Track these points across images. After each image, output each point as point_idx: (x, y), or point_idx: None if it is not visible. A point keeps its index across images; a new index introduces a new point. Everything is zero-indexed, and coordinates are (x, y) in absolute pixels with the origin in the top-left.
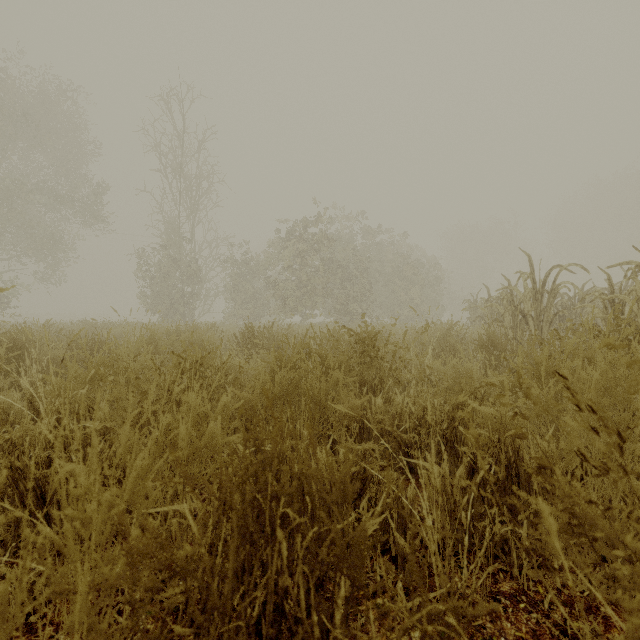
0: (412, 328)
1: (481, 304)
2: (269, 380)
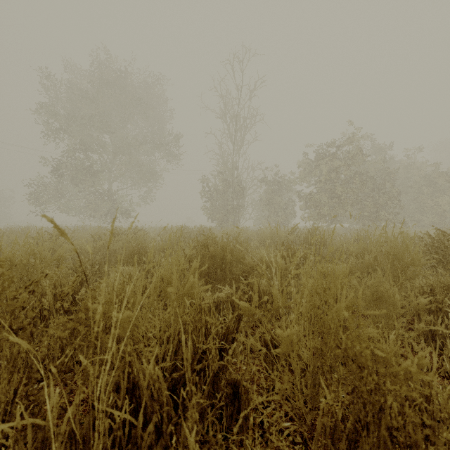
0: None
1: None
2: None
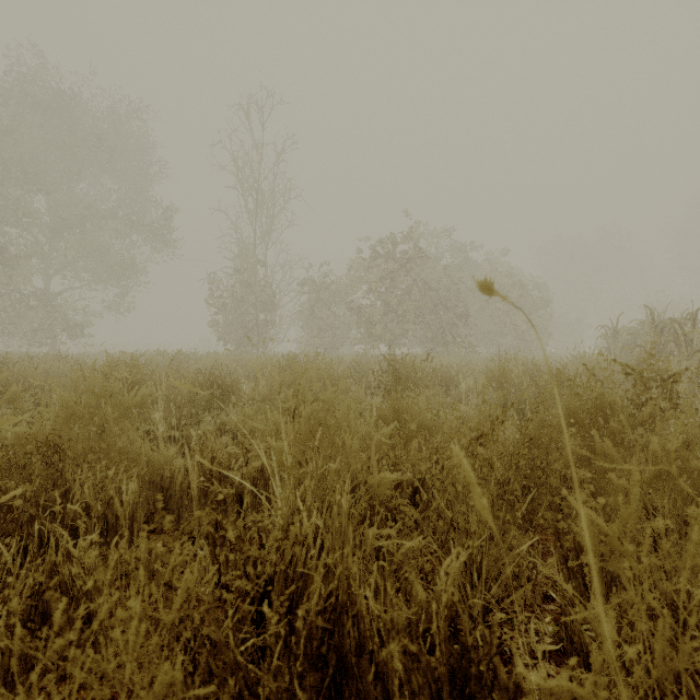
0: (579, 361)
1: (622, 331)
2: (613, 452)
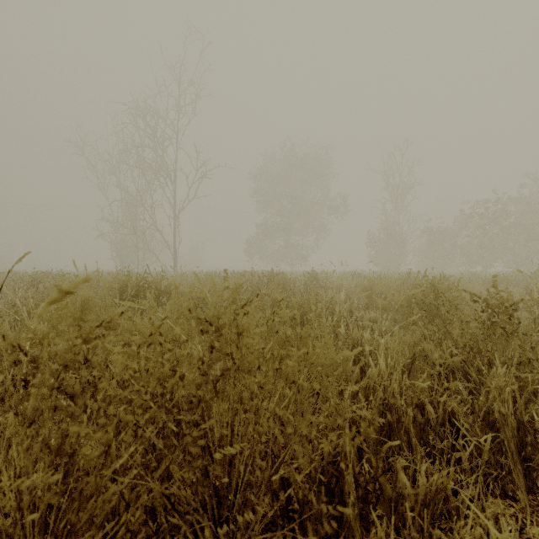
0: None
1: None
2: None
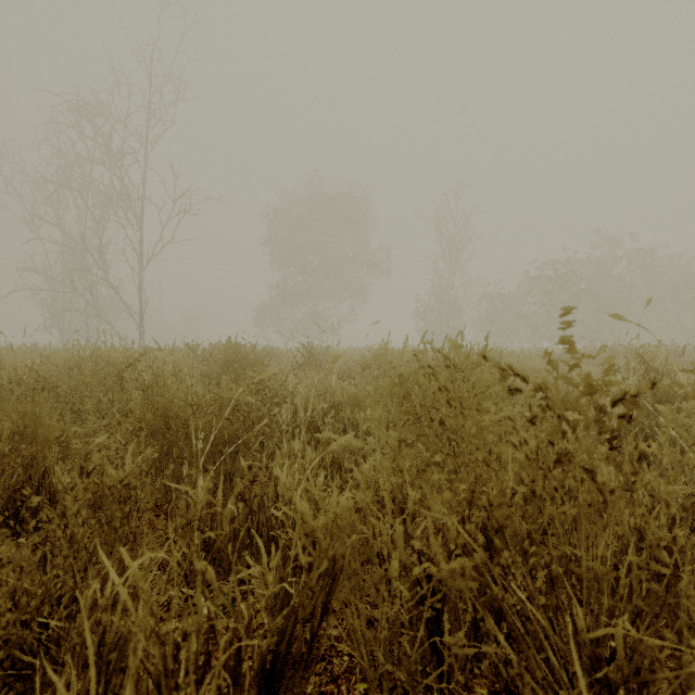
0: None
1: None
2: None
